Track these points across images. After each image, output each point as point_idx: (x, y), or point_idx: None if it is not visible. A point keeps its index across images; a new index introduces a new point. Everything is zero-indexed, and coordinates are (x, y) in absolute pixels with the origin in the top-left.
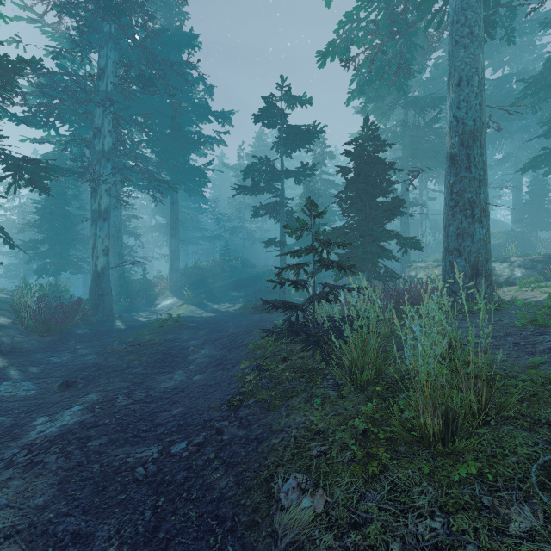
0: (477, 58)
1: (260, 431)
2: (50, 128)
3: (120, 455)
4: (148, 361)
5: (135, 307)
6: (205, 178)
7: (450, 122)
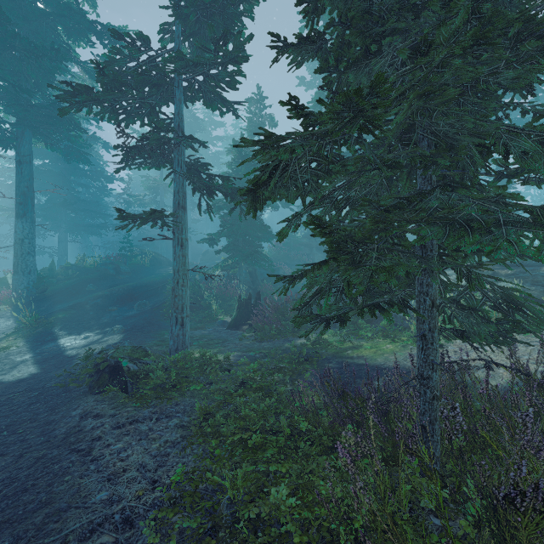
0: None
1: None
2: None
3: None
4: None
5: None
6: (77, 126)
7: None
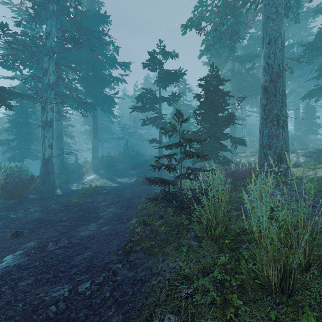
0: (280, 27)
1: (143, 273)
2: (16, 70)
3: (40, 293)
4: (73, 216)
5: (70, 180)
6: (113, 102)
7: (264, 66)
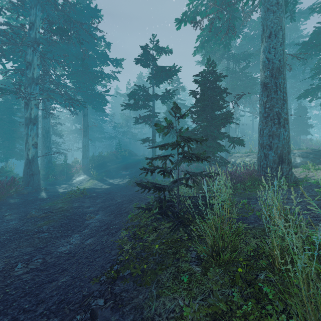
0: (281, 20)
1: (131, 317)
2: None
3: None
4: (55, 225)
5: (58, 182)
6: (105, 100)
7: (263, 62)
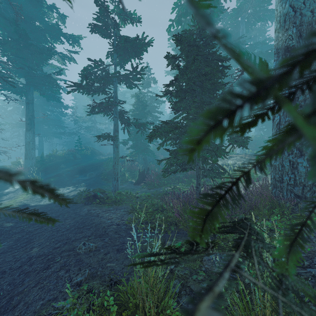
0: None
1: None
2: None
3: None
4: None
5: None
6: (57, 85)
7: (284, 15)
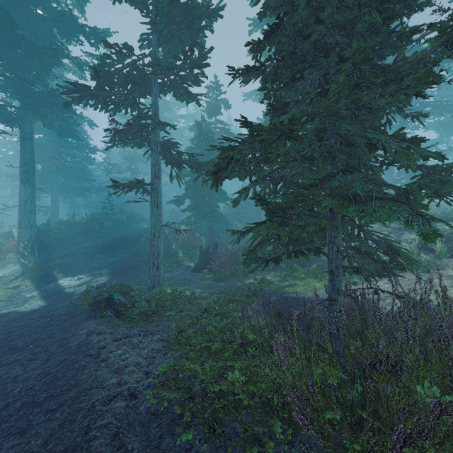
0: None
1: None
2: None
3: None
4: None
5: None
6: (69, 109)
7: None
